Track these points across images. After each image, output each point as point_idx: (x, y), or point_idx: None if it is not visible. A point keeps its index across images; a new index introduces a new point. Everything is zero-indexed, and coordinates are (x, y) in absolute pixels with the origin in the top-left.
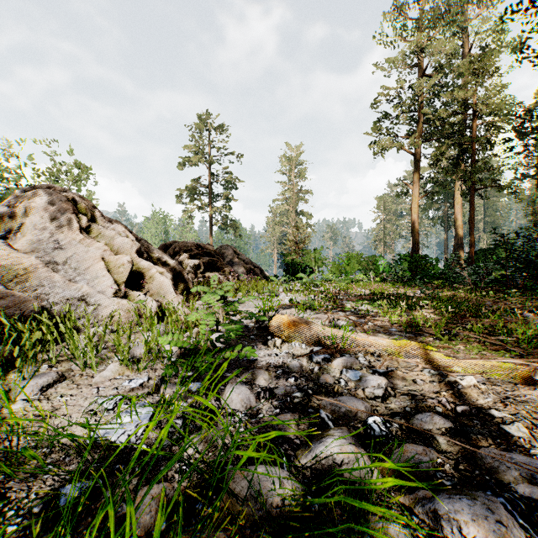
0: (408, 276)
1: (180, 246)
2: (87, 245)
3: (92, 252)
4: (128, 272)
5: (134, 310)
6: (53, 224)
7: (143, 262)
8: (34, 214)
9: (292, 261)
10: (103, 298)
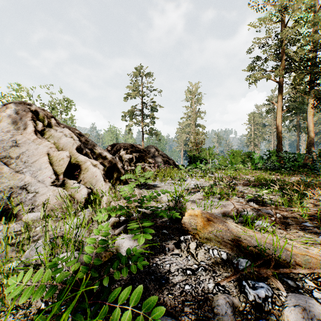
0: (278, 166)
1: (120, 146)
2: (38, 144)
3: (41, 149)
4: (66, 165)
5: (66, 197)
6: (16, 128)
7: (81, 157)
8: (4, 121)
9: (193, 156)
10: (42, 186)
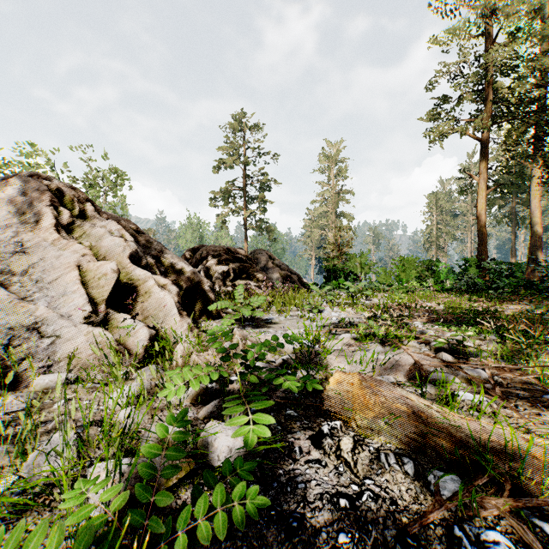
0: (482, 286)
1: (207, 251)
2: (61, 248)
3: (67, 257)
4: (111, 286)
5: (110, 345)
6: (22, 220)
7: (138, 271)
8: (2, 208)
9: (333, 267)
10: (67, 325)
